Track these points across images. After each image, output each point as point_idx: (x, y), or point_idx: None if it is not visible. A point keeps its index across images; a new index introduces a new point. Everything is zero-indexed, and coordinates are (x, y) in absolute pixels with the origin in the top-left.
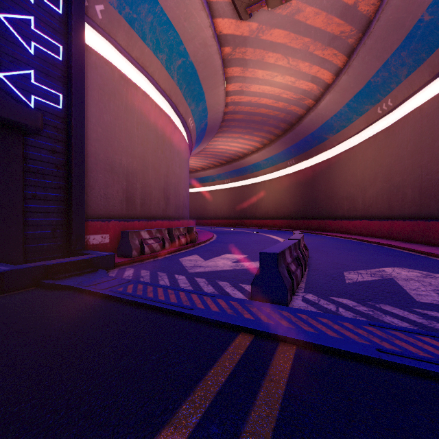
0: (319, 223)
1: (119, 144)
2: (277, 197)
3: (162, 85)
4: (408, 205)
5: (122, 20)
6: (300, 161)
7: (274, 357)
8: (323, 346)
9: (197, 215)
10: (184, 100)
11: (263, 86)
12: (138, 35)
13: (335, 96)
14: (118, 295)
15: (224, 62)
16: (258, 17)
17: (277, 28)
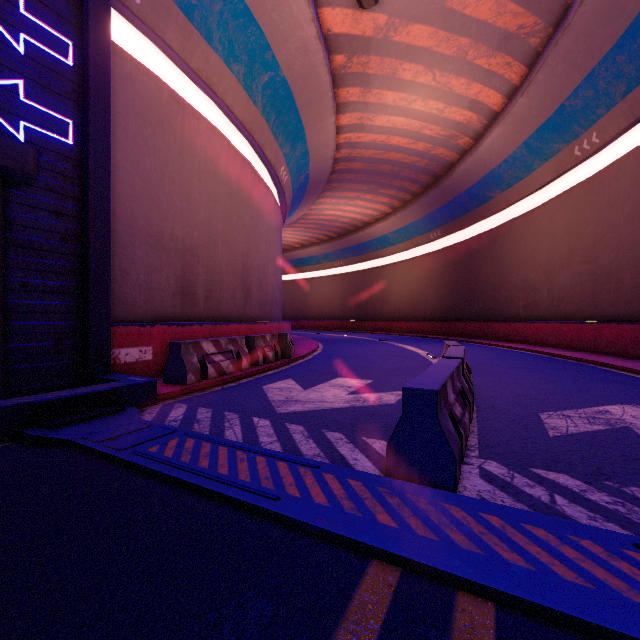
0: (480, 327)
1: (170, 204)
2: (414, 288)
3: (238, 114)
4: (626, 299)
5: (173, 8)
6: (449, 233)
7: (450, 639)
8: (557, 612)
9: (294, 313)
10: (274, 139)
11: (394, 116)
12: (199, 32)
13: (507, 130)
14: (146, 464)
15: (335, 80)
16: (389, 5)
17: (418, 23)
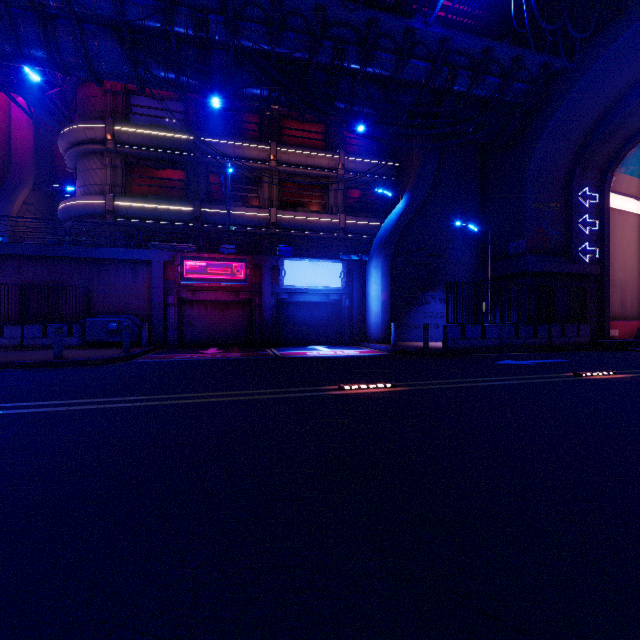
0: None
1: (616, 264)
2: None
3: None
4: None
5: (625, 177)
6: None
7: None
8: None
9: None
10: None
11: None
12: (635, 177)
13: None
14: None
15: None
16: None
17: None
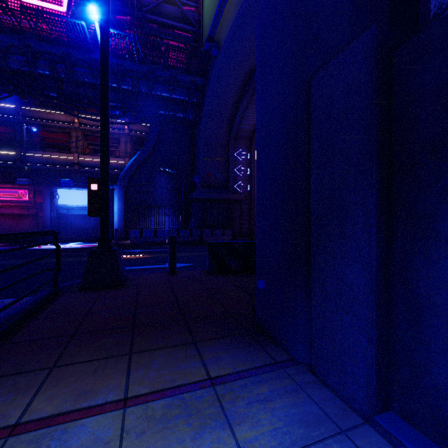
0: None
1: None
2: None
3: None
4: None
5: None
6: None
7: None
8: None
9: None
10: None
11: None
12: None
13: None
14: None
15: None
16: None
17: None
